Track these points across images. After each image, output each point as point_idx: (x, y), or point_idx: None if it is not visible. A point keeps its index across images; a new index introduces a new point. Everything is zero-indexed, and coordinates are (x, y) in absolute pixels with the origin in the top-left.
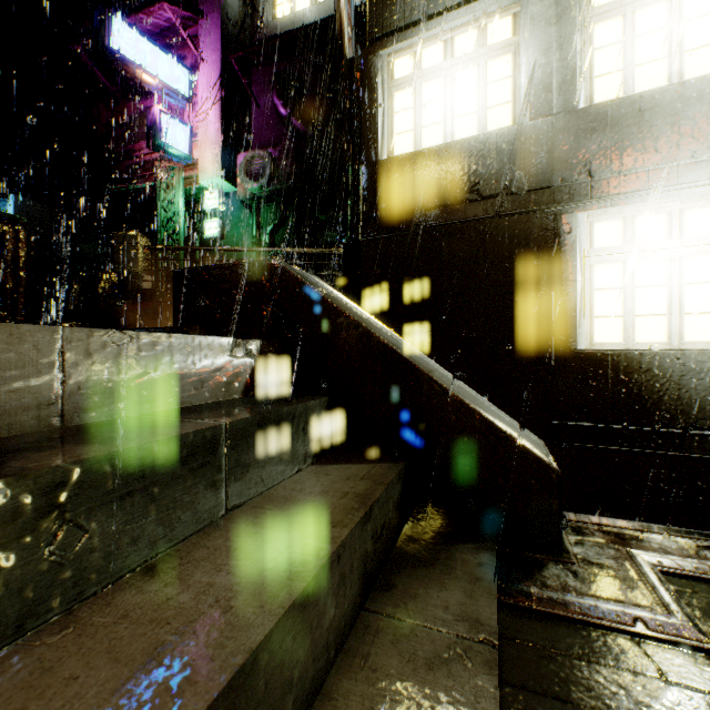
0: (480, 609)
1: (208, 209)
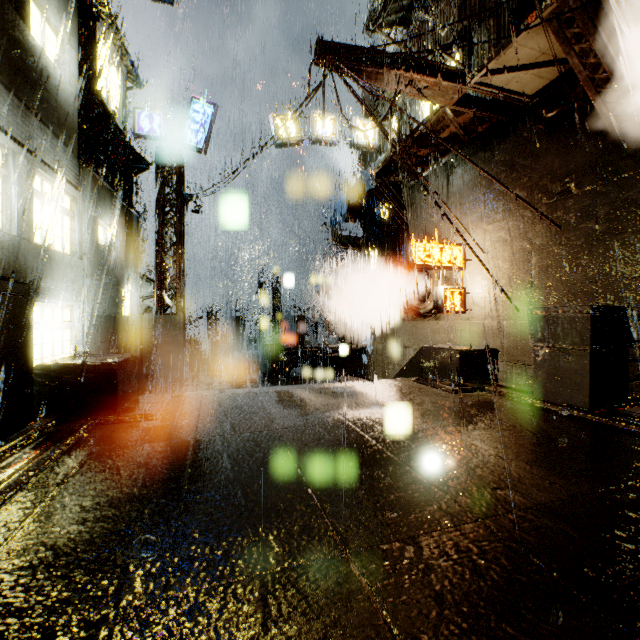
0: None
1: None
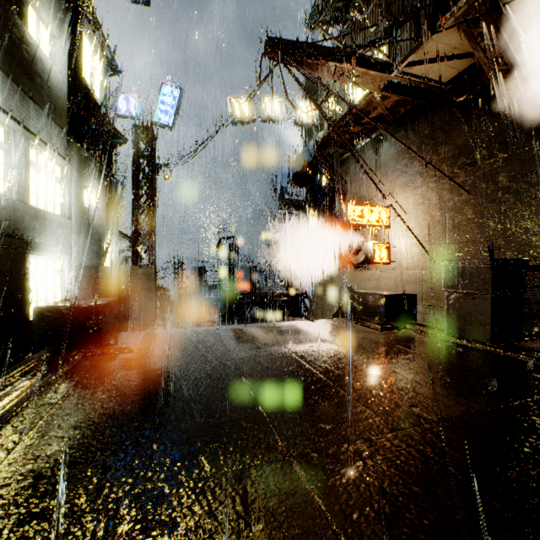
0: None
1: None
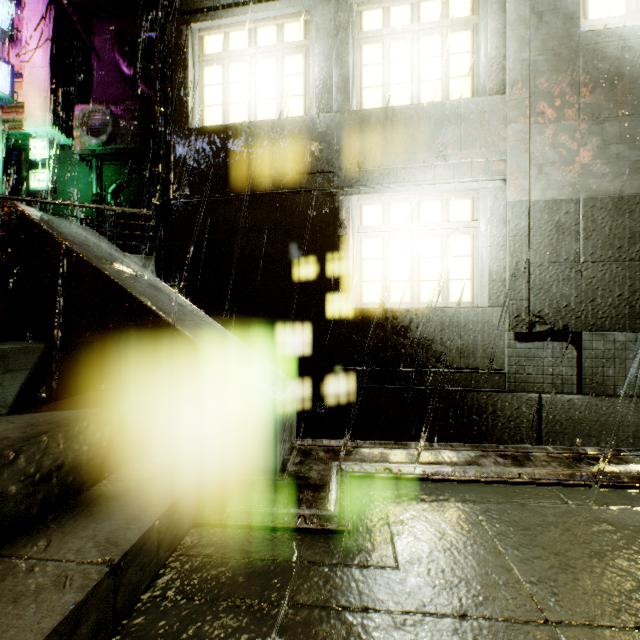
0: (129, 532)
1: (34, 158)
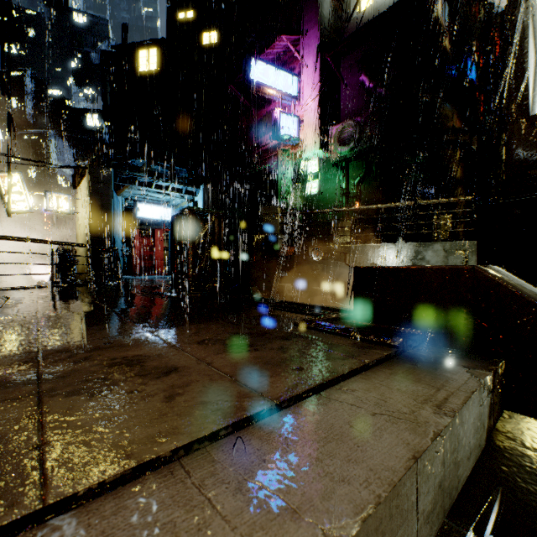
0: None
1: (310, 173)
